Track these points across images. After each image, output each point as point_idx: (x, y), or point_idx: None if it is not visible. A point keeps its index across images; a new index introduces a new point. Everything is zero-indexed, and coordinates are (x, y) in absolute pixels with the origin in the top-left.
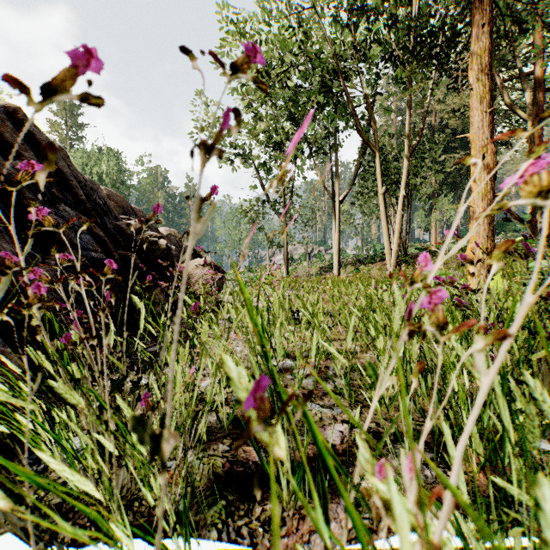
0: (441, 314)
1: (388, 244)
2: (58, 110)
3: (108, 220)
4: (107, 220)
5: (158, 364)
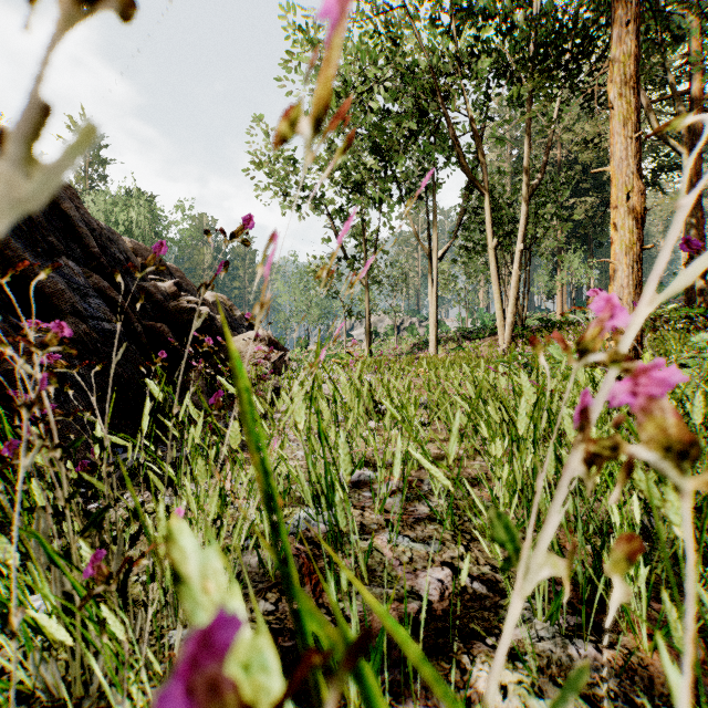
0: (669, 425)
1: (500, 314)
2: None
3: (132, 281)
4: (130, 281)
5: (171, 482)
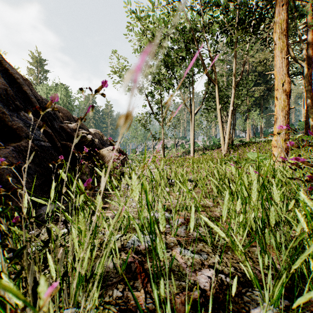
0: None
1: (222, 138)
2: (32, 62)
3: (56, 123)
4: (55, 123)
5: (67, 226)
